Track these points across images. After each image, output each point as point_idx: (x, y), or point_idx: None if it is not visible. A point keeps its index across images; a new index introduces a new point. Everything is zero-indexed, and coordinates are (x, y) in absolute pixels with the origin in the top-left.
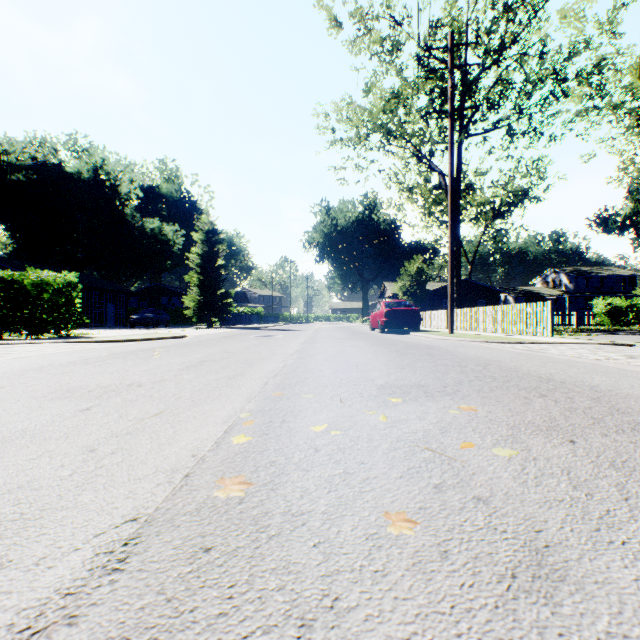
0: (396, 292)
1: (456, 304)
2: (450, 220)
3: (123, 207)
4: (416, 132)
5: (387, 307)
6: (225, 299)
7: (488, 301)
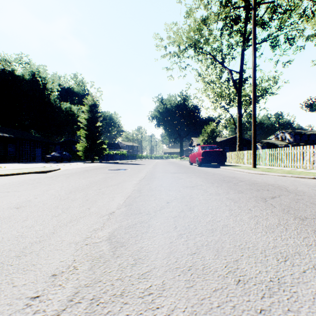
0: (199, 143)
1: (239, 148)
2: (253, 84)
3: (49, 96)
4: (214, 48)
5: (203, 149)
6: (101, 145)
7: (248, 147)
